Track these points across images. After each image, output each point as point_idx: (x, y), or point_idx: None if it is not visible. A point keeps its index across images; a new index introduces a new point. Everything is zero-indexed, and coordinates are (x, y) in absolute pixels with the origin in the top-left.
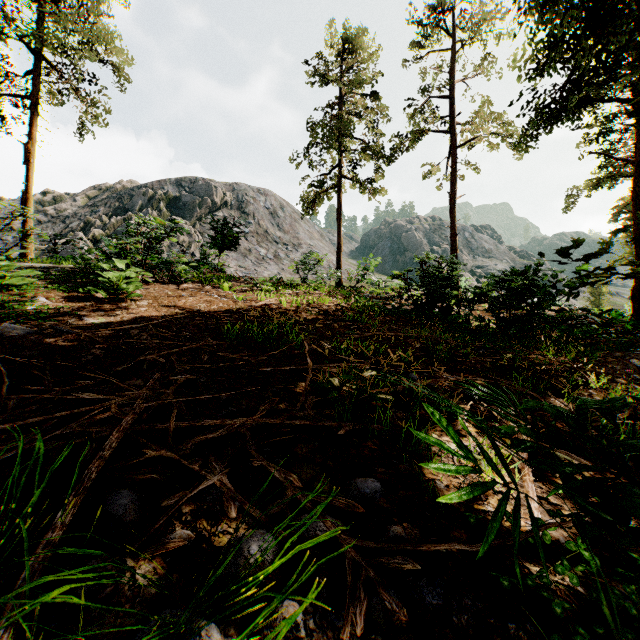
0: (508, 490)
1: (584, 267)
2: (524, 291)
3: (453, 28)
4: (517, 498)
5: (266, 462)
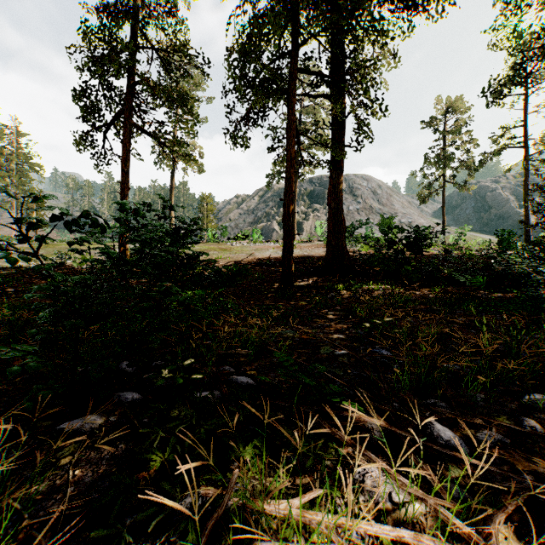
0: None
1: None
2: None
3: (526, 81)
4: None
5: None
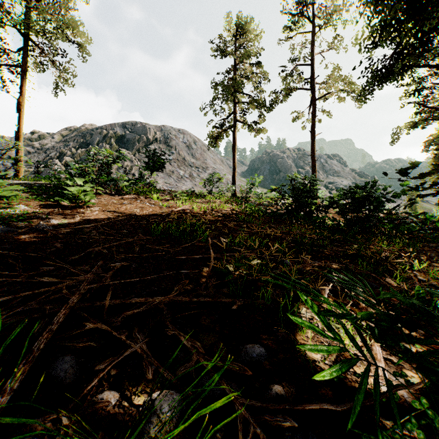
0: (368, 364)
1: (406, 183)
2: (364, 200)
3: (313, 17)
4: (376, 371)
5: (177, 332)
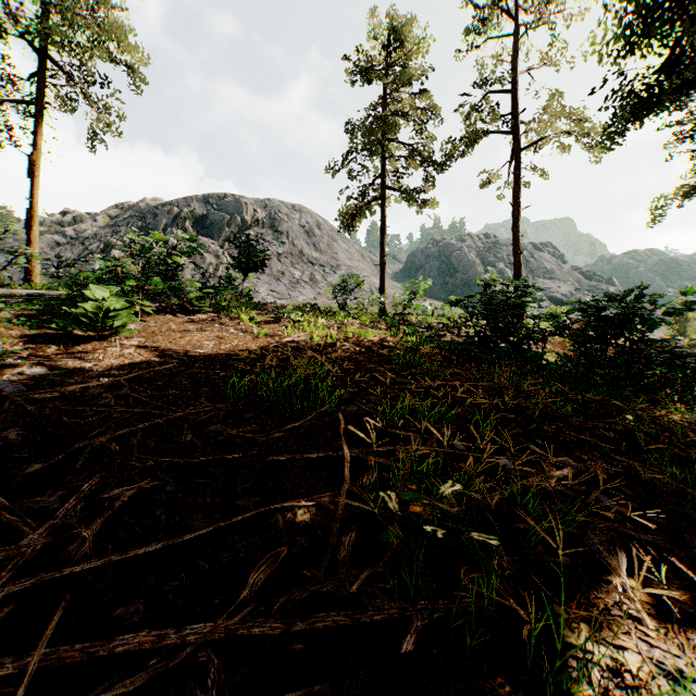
0: None
1: (691, 290)
2: (622, 322)
3: (516, 12)
4: None
5: None
